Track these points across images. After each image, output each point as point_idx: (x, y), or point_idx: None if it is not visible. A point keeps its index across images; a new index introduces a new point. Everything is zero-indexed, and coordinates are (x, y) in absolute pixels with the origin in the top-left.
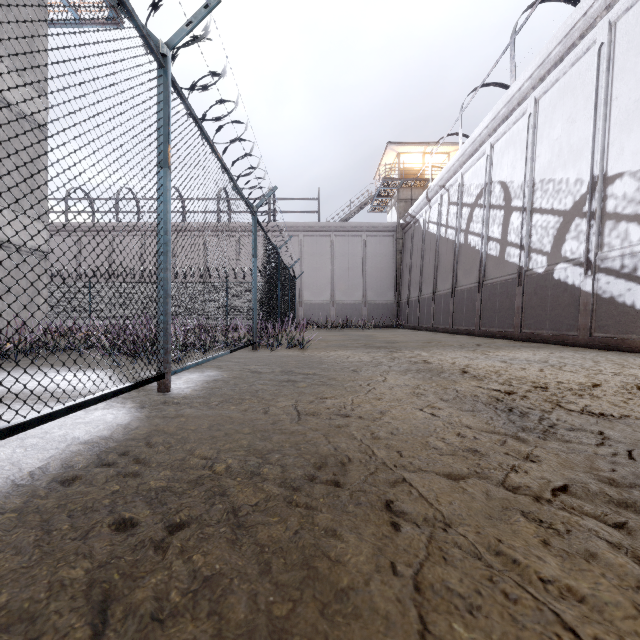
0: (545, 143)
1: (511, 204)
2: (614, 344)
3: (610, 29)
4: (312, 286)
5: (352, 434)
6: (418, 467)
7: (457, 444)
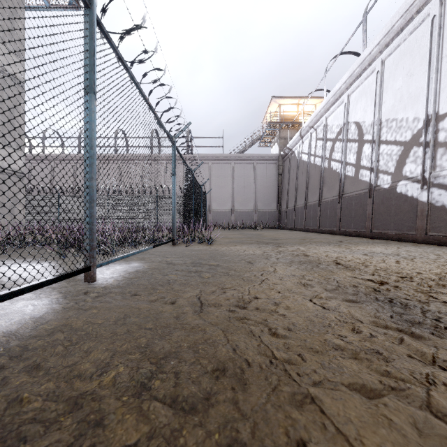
0: (389, 92)
1: (363, 138)
2: (445, 241)
3: (441, 4)
4: (218, 199)
5: (250, 330)
6: (324, 378)
7: (356, 344)
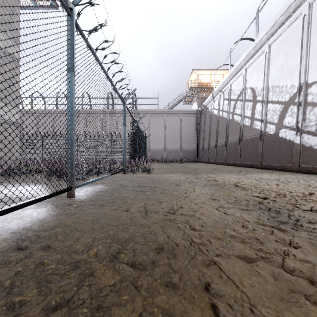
0: (274, 67)
1: (256, 99)
2: (312, 170)
3: (309, 7)
4: (154, 141)
5: (178, 226)
6: (222, 252)
7: (244, 234)
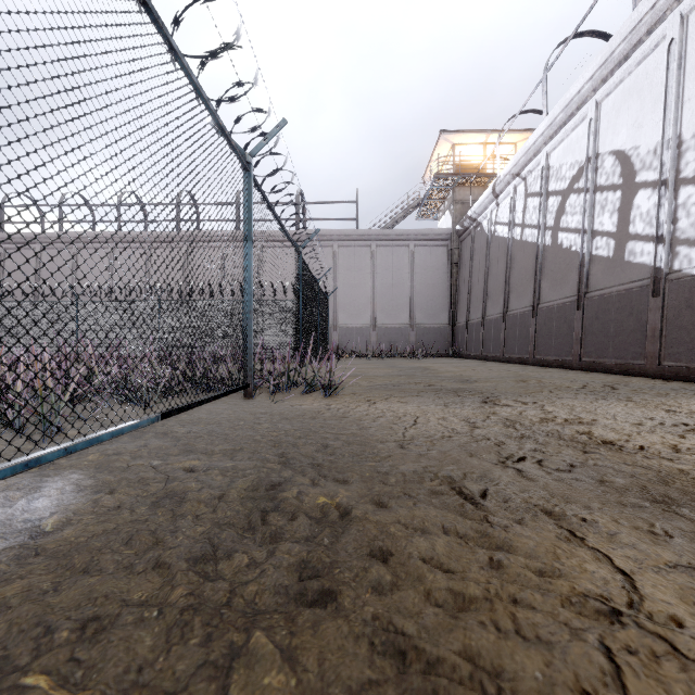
0: None
1: (635, 179)
2: None
3: None
4: (349, 306)
5: None
6: None
7: None
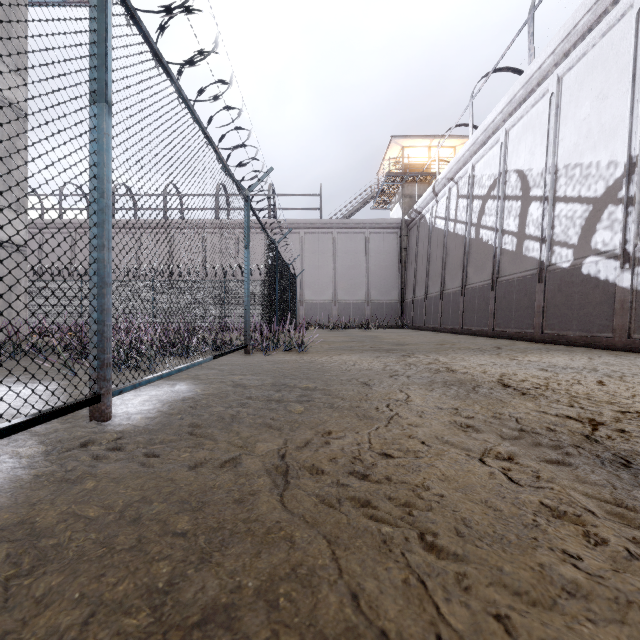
0: (570, 124)
1: (529, 194)
2: None
3: None
4: (313, 285)
5: (383, 539)
6: None
7: (610, 580)
